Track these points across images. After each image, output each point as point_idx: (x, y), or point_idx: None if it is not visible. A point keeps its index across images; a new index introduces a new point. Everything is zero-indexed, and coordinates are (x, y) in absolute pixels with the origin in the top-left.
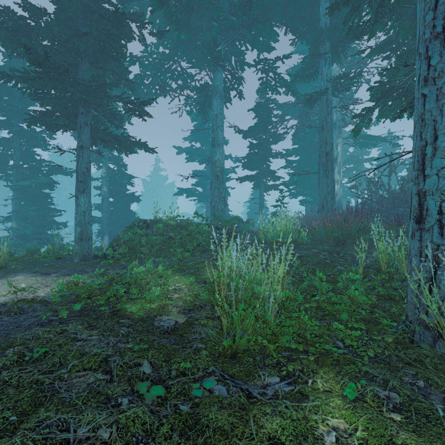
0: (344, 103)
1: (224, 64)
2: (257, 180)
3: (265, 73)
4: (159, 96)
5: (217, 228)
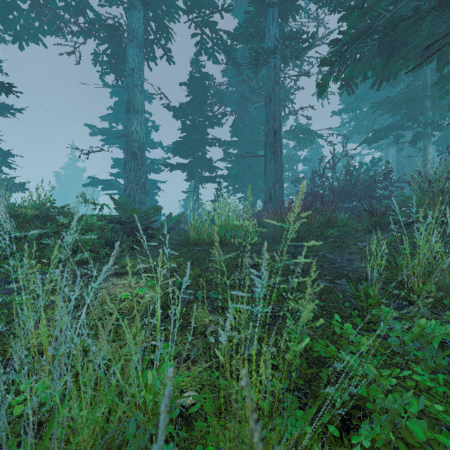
0: (285, 91)
1: (147, 14)
2: (191, 169)
3: (199, 28)
4: (47, 34)
5: (120, 222)
